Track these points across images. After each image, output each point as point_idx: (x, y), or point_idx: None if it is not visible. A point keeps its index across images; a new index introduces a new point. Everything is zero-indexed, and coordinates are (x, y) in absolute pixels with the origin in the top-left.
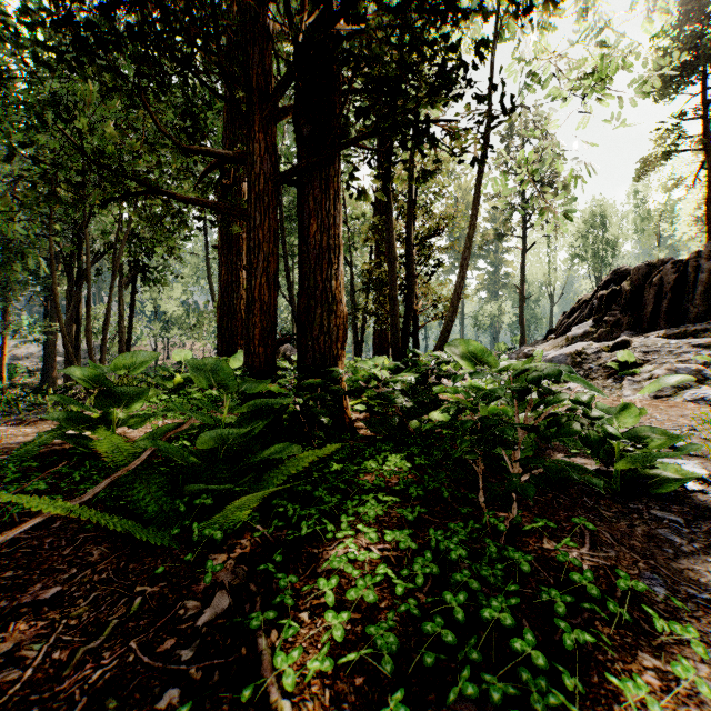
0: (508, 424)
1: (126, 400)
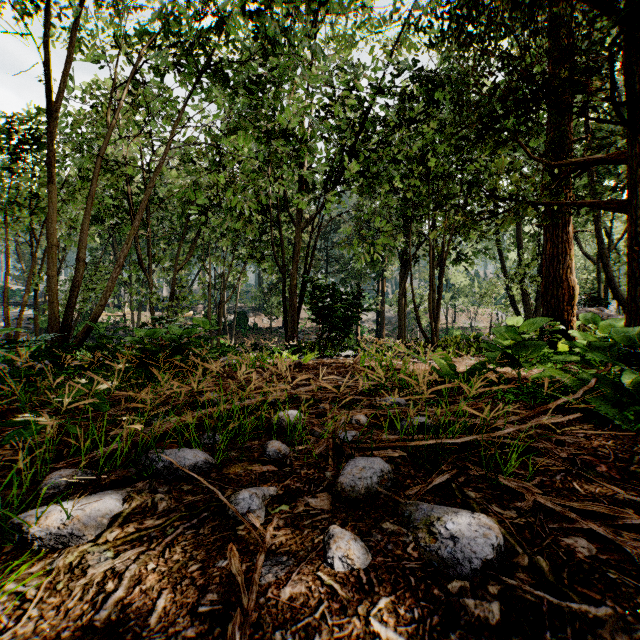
0: None
1: (531, 349)
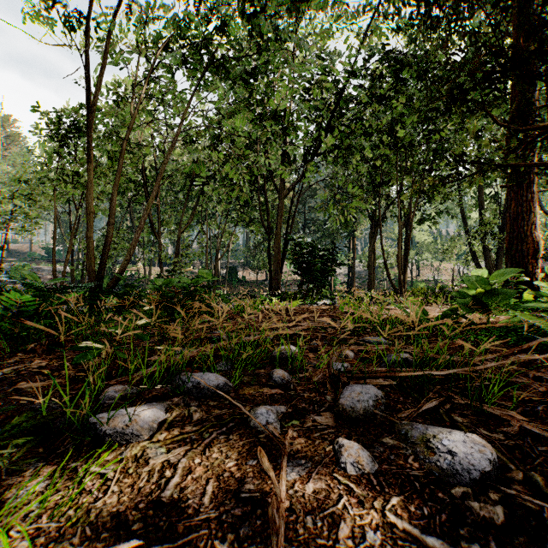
0: None
1: (500, 297)
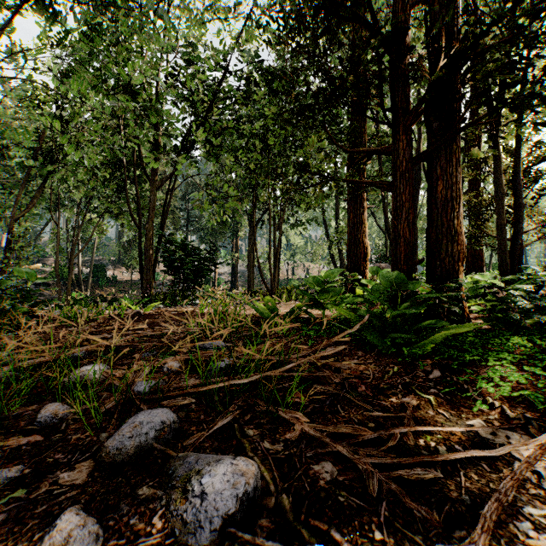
0: None
1: (332, 294)
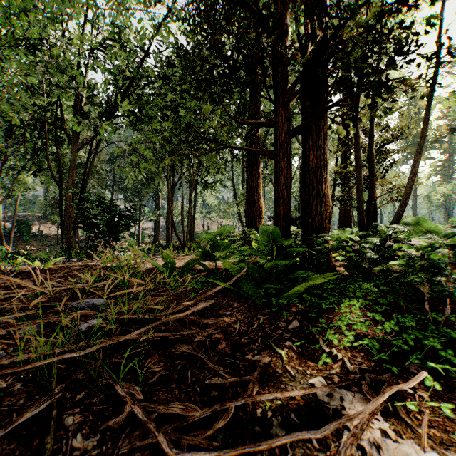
0: (441, 261)
1: (222, 248)
